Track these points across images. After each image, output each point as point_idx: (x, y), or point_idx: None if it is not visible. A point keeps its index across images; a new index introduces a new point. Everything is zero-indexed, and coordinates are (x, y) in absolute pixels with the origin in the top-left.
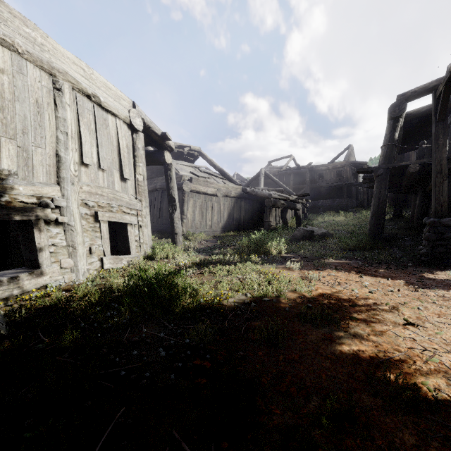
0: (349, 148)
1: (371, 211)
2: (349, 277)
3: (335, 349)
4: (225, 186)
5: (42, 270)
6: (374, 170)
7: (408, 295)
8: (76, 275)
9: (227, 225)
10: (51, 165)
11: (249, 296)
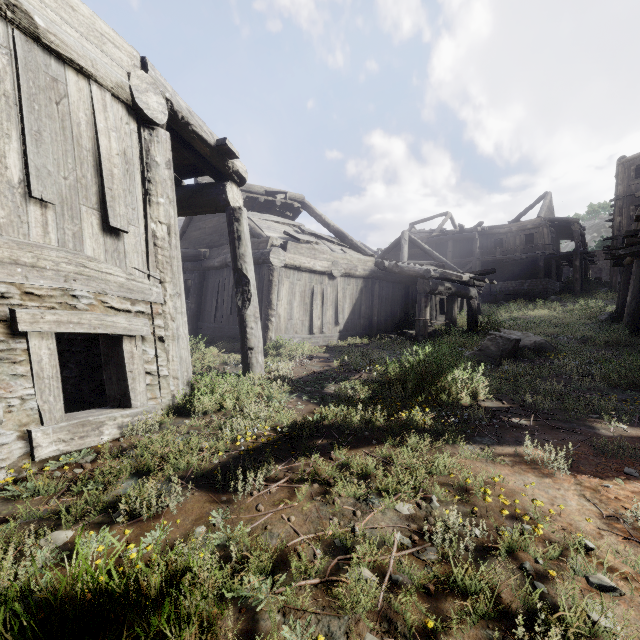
0: (546, 197)
1: None
2: None
3: None
4: (345, 257)
5: None
6: None
7: None
8: None
9: (349, 325)
10: None
11: None
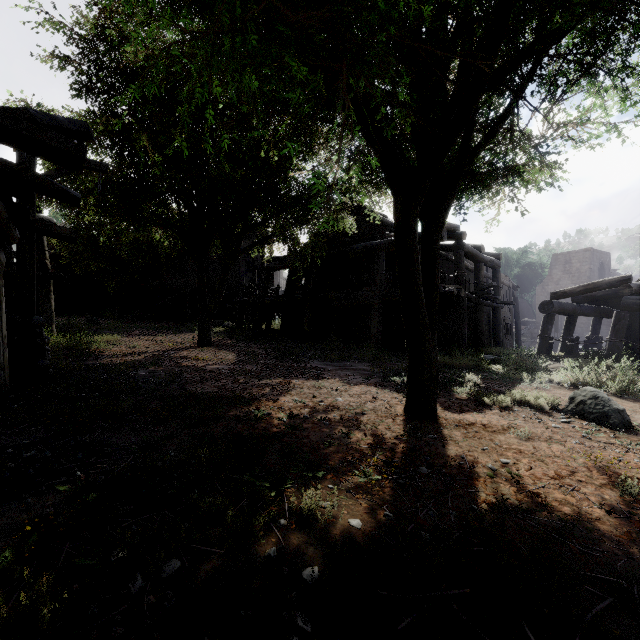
0: None
1: None
2: None
3: None
4: None
5: None
6: None
7: None
8: None
9: None
10: None
11: None
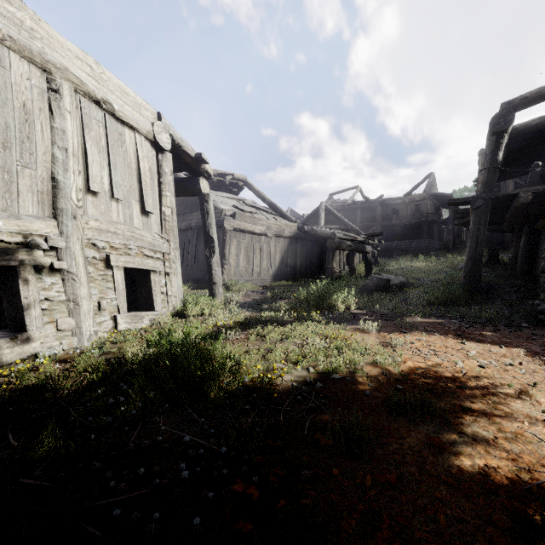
0: (430, 177)
1: (467, 254)
2: (446, 343)
3: (450, 464)
4: (276, 223)
5: (30, 333)
6: (471, 200)
7: (535, 371)
8: (79, 339)
9: (279, 272)
10: (45, 192)
11: (313, 371)
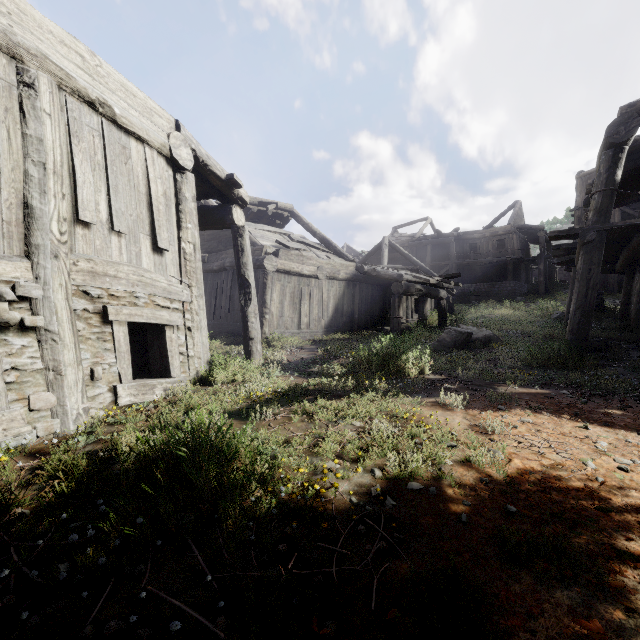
0: (516, 205)
1: (574, 302)
2: (562, 427)
3: None
4: (329, 263)
5: None
6: (580, 233)
7: None
8: (61, 421)
9: (333, 322)
10: (13, 222)
11: (380, 476)
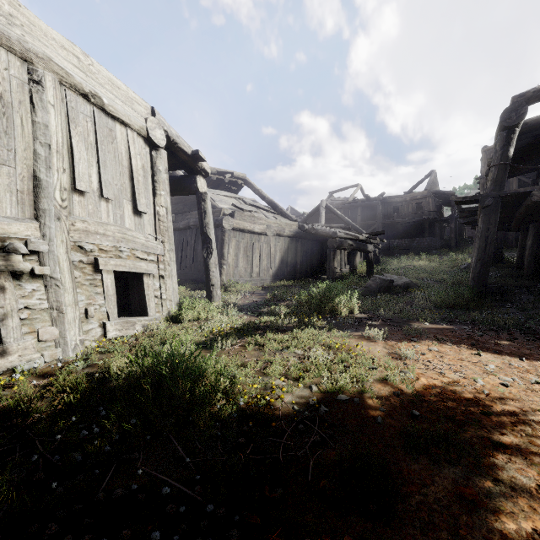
0: (432, 174)
1: (475, 255)
2: (461, 354)
3: (490, 528)
4: (276, 222)
5: (6, 346)
6: (480, 199)
7: None
8: (63, 350)
9: (279, 272)
10: (25, 191)
11: (316, 390)
